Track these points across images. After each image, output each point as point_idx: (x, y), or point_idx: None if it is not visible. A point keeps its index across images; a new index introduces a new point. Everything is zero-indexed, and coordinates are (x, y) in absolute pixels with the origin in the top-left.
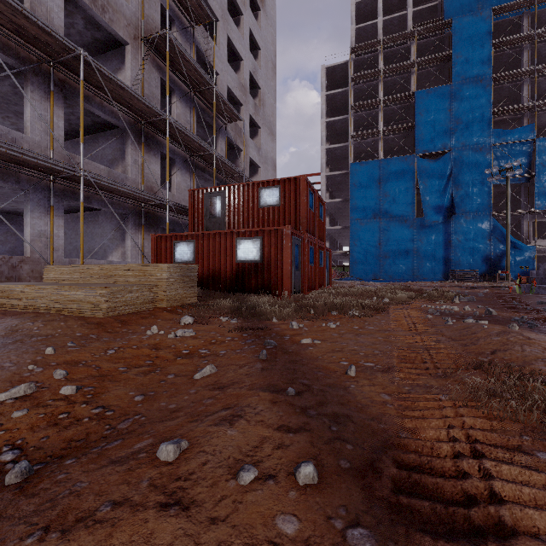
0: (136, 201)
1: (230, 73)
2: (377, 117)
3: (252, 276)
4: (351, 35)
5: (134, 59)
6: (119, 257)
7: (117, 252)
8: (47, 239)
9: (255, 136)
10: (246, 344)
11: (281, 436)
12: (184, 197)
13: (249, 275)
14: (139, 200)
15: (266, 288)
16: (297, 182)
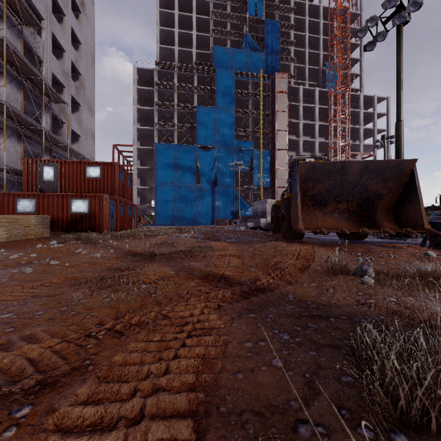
0: None
1: (55, 62)
2: (174, 114)
3: (82, 222)
4: (157, 50)
5: None
6: None
7: None
8: None
9: (76, 111)
10: (90, 246)
11: (107, 250)
12: (13, 159)
13: (80, 221)
14: None
15: (92, 229)
16: (112, 165)
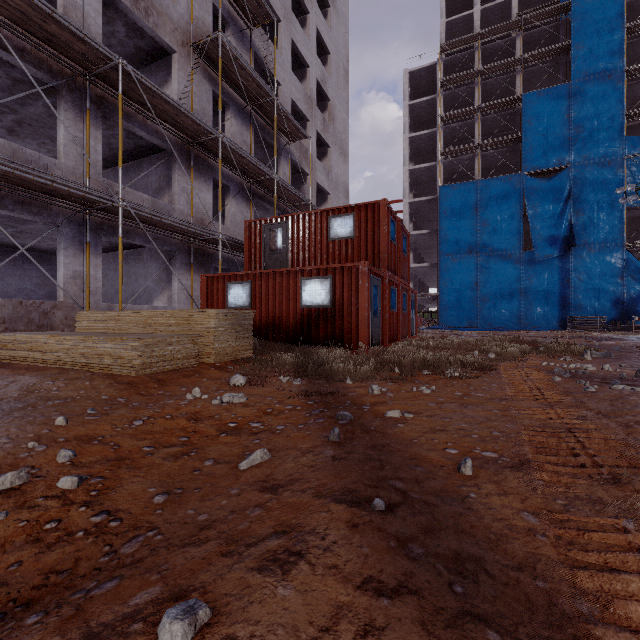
0: (185, 236)
1: (294, 83)
2: (473, 129)
3: (319, 325)
4: (441, 31)
5: (182, 69)
6: (166, 301)
7: (163, 296)
8: (83, 281)
9: (324, 158)
10: (311, 416)
11: (368, 604)
12: (240, 231)
13: (316, 322)
14: (187, 234)
15: (337, 339)
16: (375, 208)
